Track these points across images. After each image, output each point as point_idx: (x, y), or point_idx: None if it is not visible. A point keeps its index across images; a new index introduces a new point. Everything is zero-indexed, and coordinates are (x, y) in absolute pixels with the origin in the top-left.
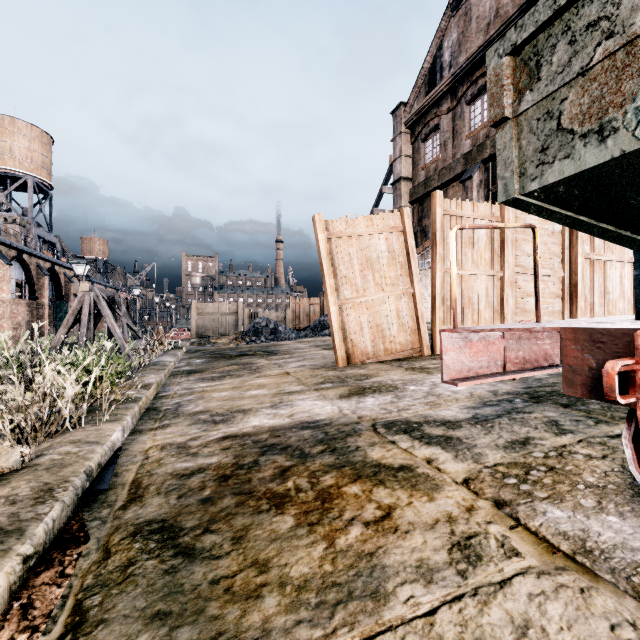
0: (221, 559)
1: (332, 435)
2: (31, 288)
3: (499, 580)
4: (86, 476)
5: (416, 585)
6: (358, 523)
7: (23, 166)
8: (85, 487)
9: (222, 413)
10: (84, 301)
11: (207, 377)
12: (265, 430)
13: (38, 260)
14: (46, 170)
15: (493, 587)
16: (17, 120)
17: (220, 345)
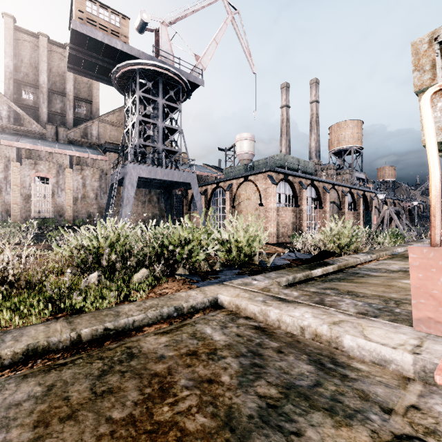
0: None
1: None
2: (354, 205)
3: None
4: (392, 251)
5: None
6: None
7: (349, 143)
8: (392, 253)
9: None
10: (385, 213)
11: None
12: None
13: (357, 191)
14: (359, 140)
15: None
16: (346, 121)
17: None
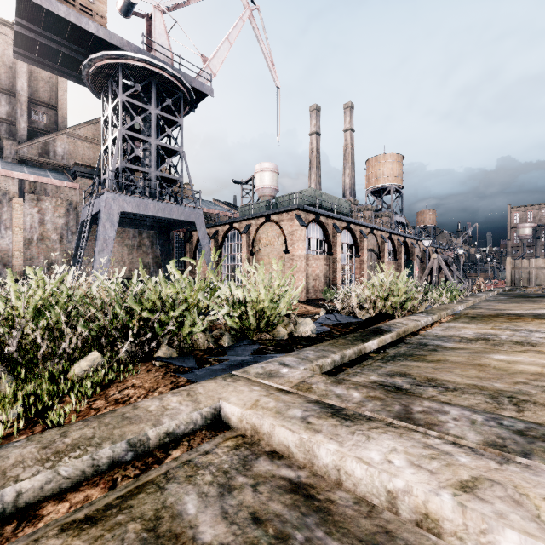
0: (483, 319)
1: (541, 315)
2: (394, 254)
3: (543, 325)
4: (453, 310)
5: (523, 323)
6: (521, 320)
7: (388, 180)
8: (453, 312)
9: (500, 309)
10: (433, 263)
11: (502, 302)
12: (514, 313)
13: (398, 237)
14: (400, 178)
15: (540, 325)
16: (385, 155)
17: (527, 291)
